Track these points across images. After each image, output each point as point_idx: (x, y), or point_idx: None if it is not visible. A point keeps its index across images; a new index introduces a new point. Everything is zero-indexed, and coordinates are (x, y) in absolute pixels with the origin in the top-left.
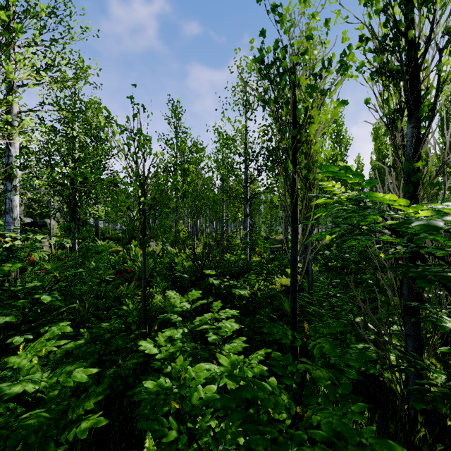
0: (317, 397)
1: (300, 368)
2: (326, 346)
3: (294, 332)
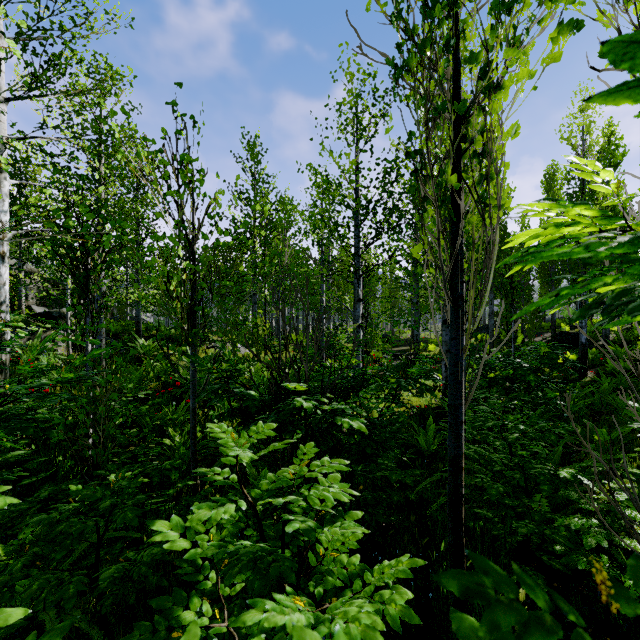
0: None
1: None
2: None
3: (556, 595)
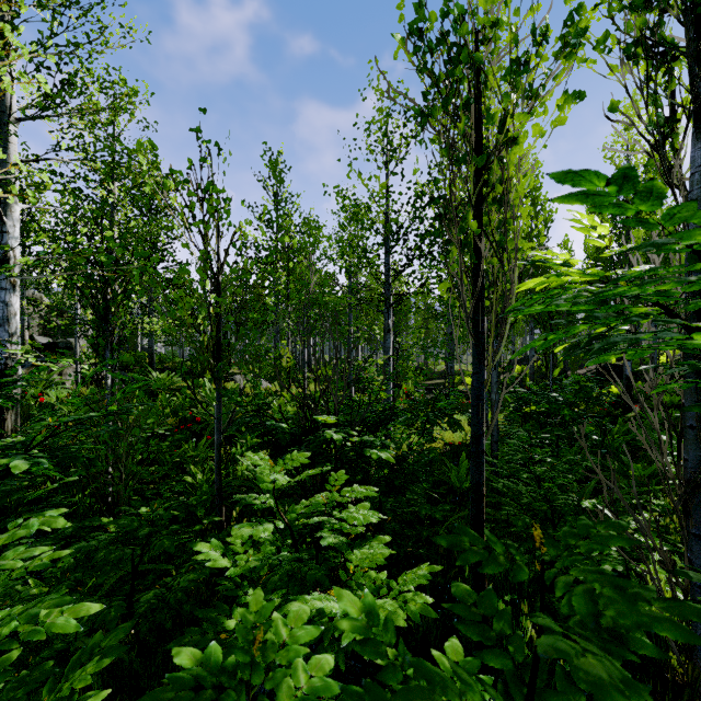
0: (562, 695)
1: (546, 655)
2: (606, 592)
3: (510, 546)
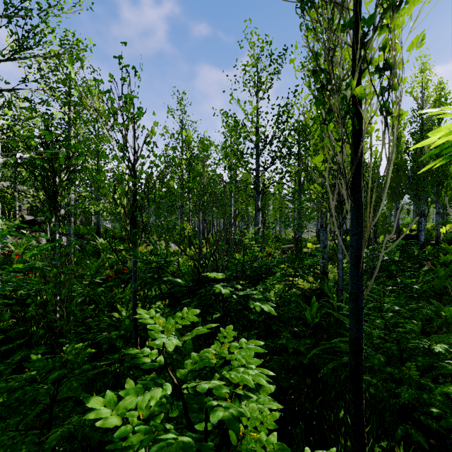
0: None
1: None
2: None
3: None
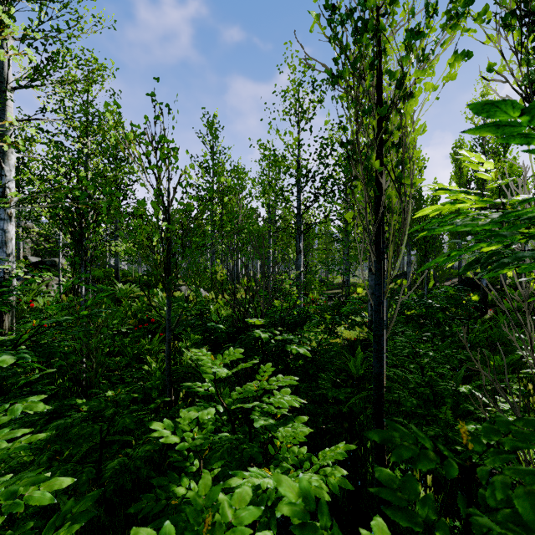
0: None
1: None
2: None
3: (437, 442)
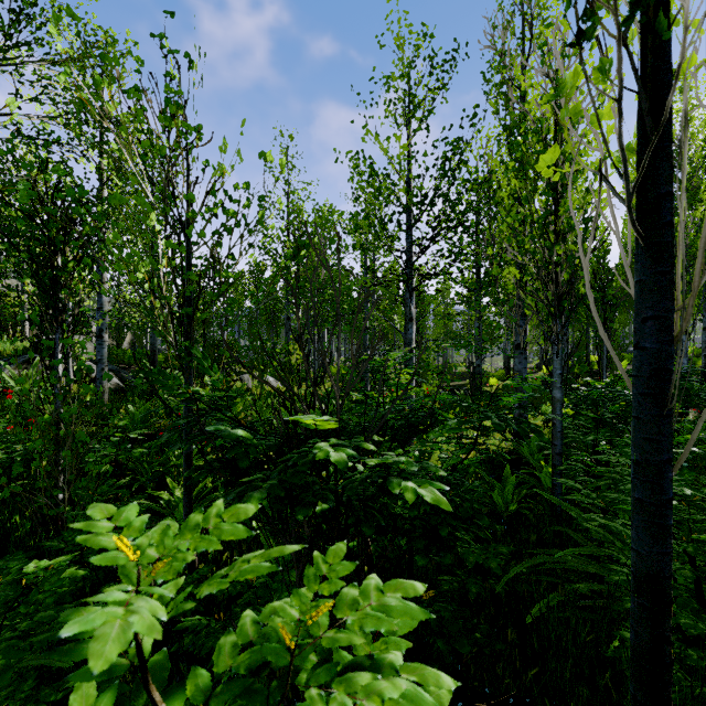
0: None
1: None
2: None
3: None
